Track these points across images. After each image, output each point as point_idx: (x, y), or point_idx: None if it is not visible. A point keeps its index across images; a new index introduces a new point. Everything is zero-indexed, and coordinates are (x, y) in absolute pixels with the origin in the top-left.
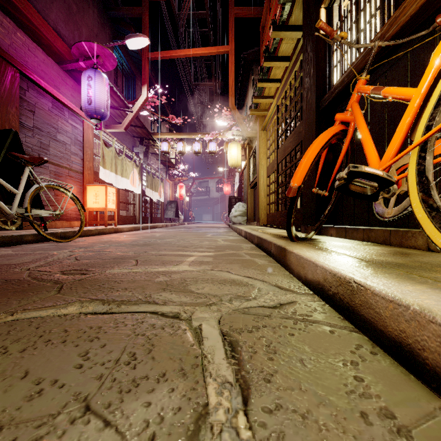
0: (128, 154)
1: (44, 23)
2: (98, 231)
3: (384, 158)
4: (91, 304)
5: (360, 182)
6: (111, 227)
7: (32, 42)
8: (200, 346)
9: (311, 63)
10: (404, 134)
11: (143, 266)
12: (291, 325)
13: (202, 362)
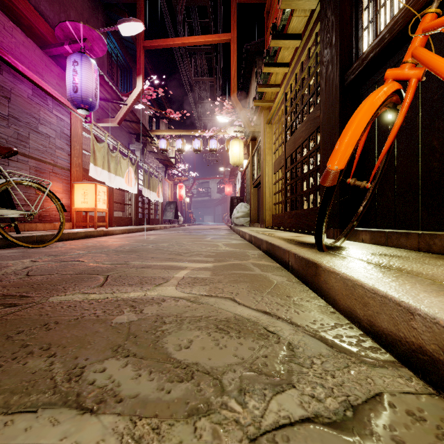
0: (123, 151)
1: None
2: (85, 233)
3: None
4: None
5: None
6: (100, 230)
7: (8, 20)
8: None
9: (333, 29)
10: None
11: (110, 287)
12: None
13: None
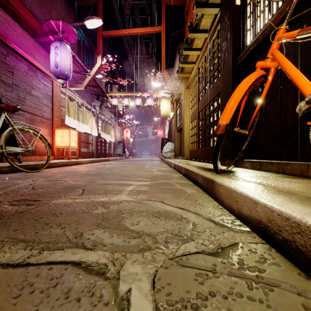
0: (87, 106)
1: (21, 6)
2: (63, 163)
3: None
4: (11, 249)
5: None
6: (73, 160)
7: (11, 19)
8: None
9: (228, 29)
10: None
11: (87, 195)
12: (247, 291)
13: None
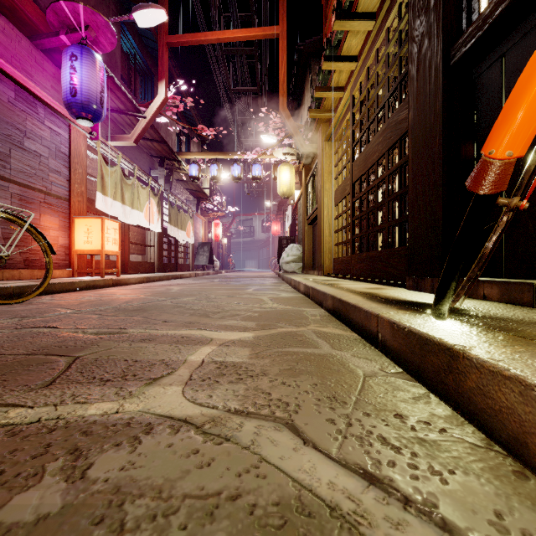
0: (142, 177)
1: None
2: (86, 283)
3: None
4: None
5: None
6: (108, 278)
7: None
8: None
9: None
10: None
11: (62, 389)
12: None
13: None
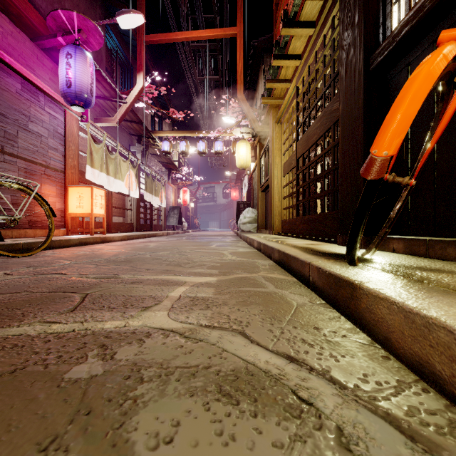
0: (123, 152)
1: None
2: (79, 241)
3: None
4: None
5: None
6: (97, 236)
7: None
8: None
9: (356, 6)
10: None
11: (83, 313)
12: None
13: None
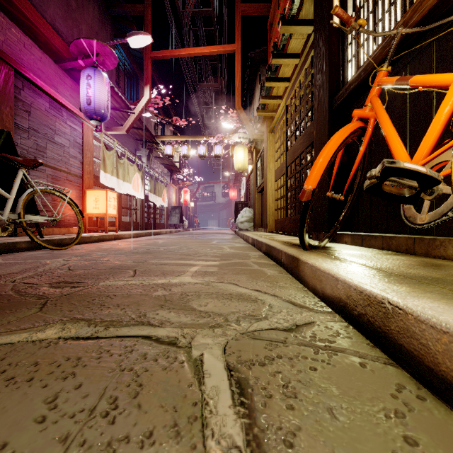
0: (130, 157)
1: (41, 19)
2: (98, 237)
3: (417, 155)
4: (75, 326)
5: (397, 181)
6: (111, 234)
7: (27, 39)
8: (201, 386)
9: (324, 58)
10: (441, 126)
11: (141, 277)
12: (312, 355)
13: (202, 412)
